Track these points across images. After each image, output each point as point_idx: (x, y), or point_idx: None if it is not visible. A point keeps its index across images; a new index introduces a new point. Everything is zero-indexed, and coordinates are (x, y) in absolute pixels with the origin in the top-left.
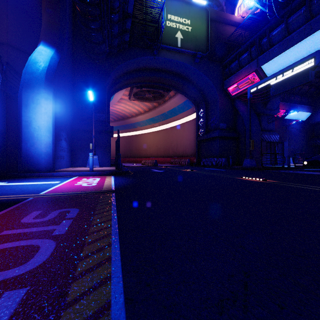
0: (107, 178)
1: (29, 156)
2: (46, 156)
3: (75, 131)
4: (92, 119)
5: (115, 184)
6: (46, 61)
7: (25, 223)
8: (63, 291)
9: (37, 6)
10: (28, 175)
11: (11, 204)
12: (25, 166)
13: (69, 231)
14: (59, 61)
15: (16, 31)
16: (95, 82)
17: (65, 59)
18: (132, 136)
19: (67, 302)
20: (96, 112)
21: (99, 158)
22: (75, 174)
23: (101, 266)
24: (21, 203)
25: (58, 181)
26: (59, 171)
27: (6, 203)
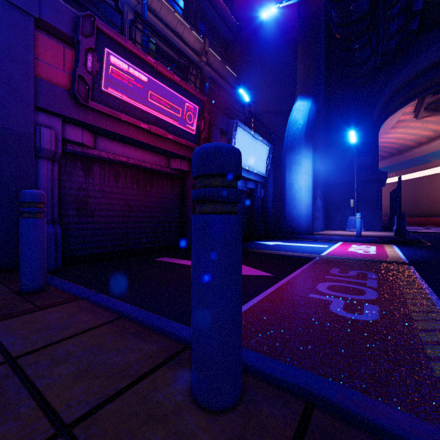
0: (387, 247)
1: (291, 218)
2: (306, 218)
3: (329, 186)
4: (353, 167)
5: (405, 256)
6: (305, 117)
7: (336, 274)
8: (406, 314)
9: (289, 59)
10: (291, 236)
11: (308, 260)
12: (288, 227)
13: (381, 287)
14: (316, 111)
15: (273, 95)
16: (357, 115)
17: (321, 104)
18: (420, 179)
19: (413, 319)
20: (358, 155)
21: (363, 219)
22: (338, 239)
23: (432, 313)
24: (314, 260)
25: (325, 245)
26: (318, 235)
27: (302, 258)
